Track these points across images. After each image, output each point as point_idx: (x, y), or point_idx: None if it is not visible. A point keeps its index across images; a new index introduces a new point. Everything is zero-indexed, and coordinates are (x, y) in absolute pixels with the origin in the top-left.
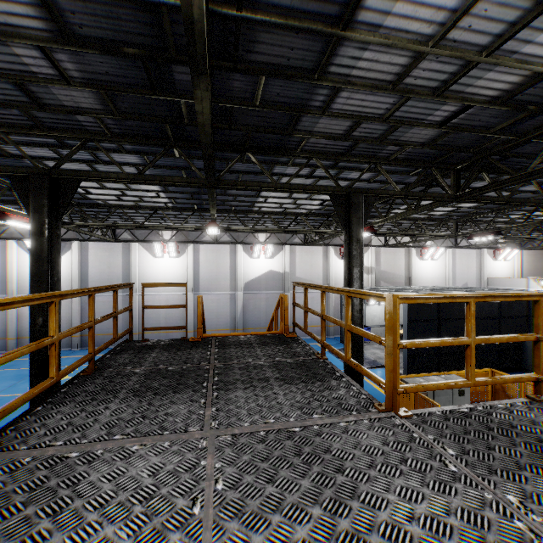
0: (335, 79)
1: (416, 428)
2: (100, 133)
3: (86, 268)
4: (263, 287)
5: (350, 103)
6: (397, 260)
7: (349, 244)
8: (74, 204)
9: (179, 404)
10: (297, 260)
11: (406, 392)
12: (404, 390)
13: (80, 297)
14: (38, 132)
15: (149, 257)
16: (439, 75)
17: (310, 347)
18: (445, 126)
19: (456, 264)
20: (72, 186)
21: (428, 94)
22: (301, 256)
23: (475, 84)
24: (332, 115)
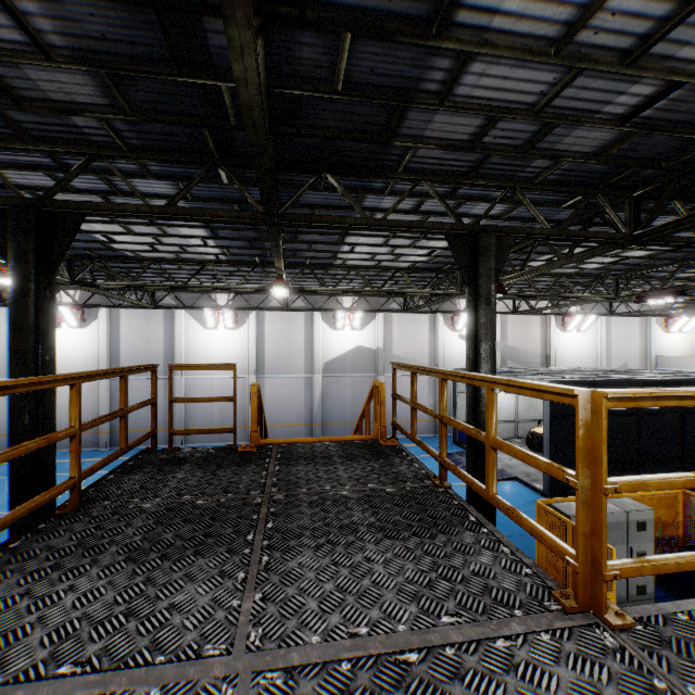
0: (464, 37)
1: (652, 661)
2: (111, 146)
3: (118, 343)
4: (349, 368)
5: (485, 83)
6: (530, 331)
7: (474, 307)
8: (95, 258)
9: (199, 582)
10: (394, 332)
11: (620, 577)
12: (616, 574)
13: (109, 381)
14: (22, 146)
15: (199, 329)
16: (636, 24)
17: (420, 464)
18: (629, 123)
19: (611, 337)
20: (71, 223)
21: (614, 62)
22: (400, 327)
23: (694, 41)
24: (454, 107)
